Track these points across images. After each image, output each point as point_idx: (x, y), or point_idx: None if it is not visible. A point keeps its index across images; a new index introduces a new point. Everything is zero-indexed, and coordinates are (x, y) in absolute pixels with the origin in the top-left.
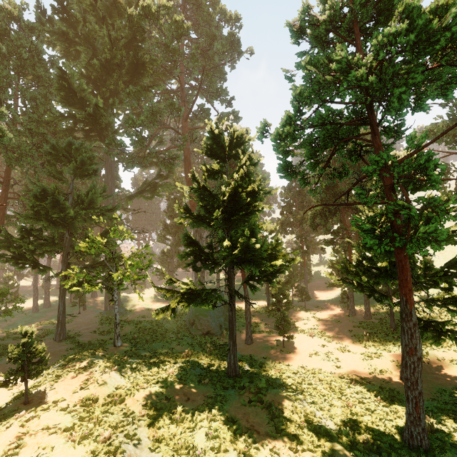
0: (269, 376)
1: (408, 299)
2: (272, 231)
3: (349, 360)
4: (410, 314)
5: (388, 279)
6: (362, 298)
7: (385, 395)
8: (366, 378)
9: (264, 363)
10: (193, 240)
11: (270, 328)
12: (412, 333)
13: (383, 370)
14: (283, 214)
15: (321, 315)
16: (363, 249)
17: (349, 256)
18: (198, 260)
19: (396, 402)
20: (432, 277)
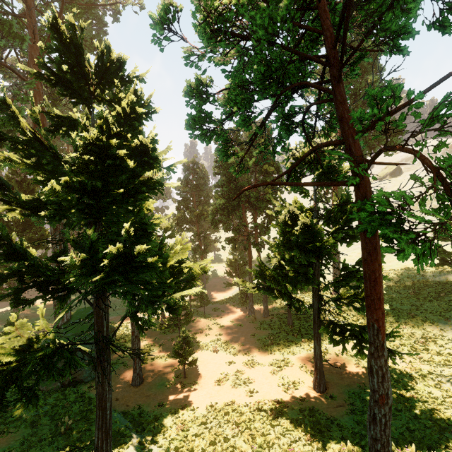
0: (169, 446)
1: (380, 327)
2: (167, 229)
3: (261, 378)
4: (382, 347)
5: (309, 284)
6: (257, 293)
7: (311, 425)
8: (283, 399)
9: (160, 418)
10: (15, 248)
11: (166, 351)
12: (384, 373)
13: (295, 382)
14: (180, 209)
15: (222, 320)
16: (284, 250)
17: (249, 254)
18: (29, 288)
19: (326, 434)
20: (346, 277)
